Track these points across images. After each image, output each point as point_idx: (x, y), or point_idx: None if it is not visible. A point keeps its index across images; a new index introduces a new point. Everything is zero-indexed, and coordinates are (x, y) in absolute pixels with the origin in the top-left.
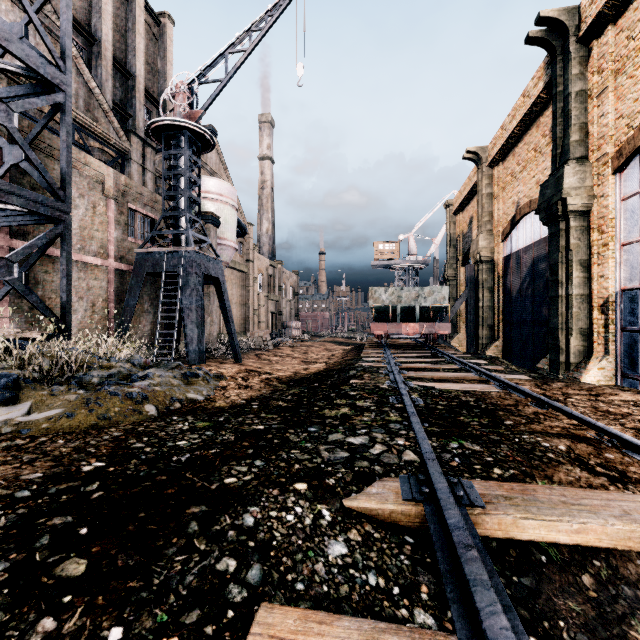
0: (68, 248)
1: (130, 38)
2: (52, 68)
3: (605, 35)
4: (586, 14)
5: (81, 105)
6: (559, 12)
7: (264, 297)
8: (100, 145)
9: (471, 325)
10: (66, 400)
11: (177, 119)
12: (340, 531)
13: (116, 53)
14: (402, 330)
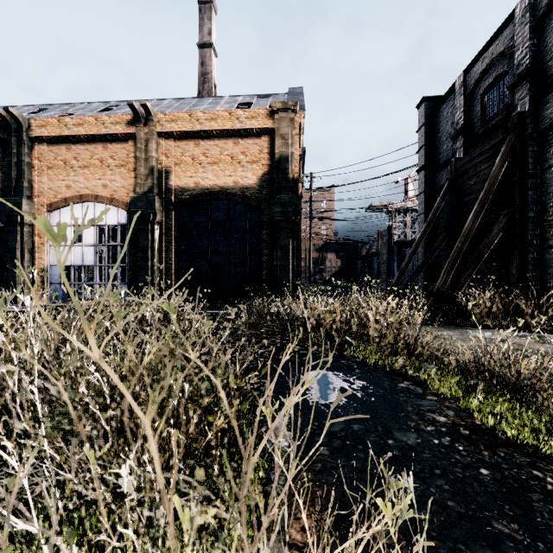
0: None
1: None
2: None
3: (43, 146)
4: (34, 128)
5: None
6: (19, 115)
7: None
8: None
9: None
10: None
11: None
12: None
13: None
14: None
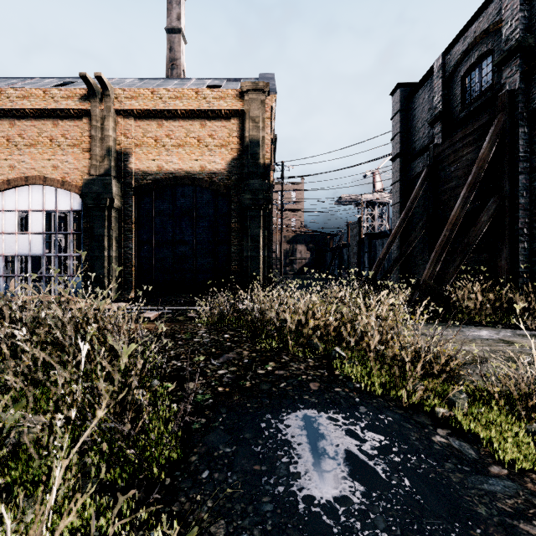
0: None
1: None
2: None
3: None
4: None
5: None
6: None
7: None
8: None
9: None
10: None
11: None
12: None
13: None
14: None
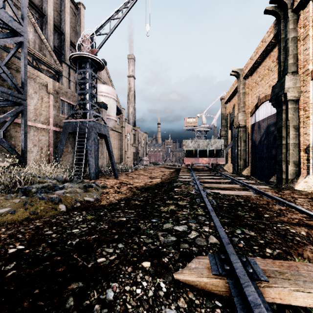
0: (25, 118)
1: (62, 15)
2: (16, 23)
3: (307, 7)
4: None
5: (37, 47)
6: None
7: (130, 145)
8: (47, 68)
9: (234, 159)
10: (13, 202)
11: (84, 53)
12: (172, 300)
13: (55, 22)
14: (200, 161)
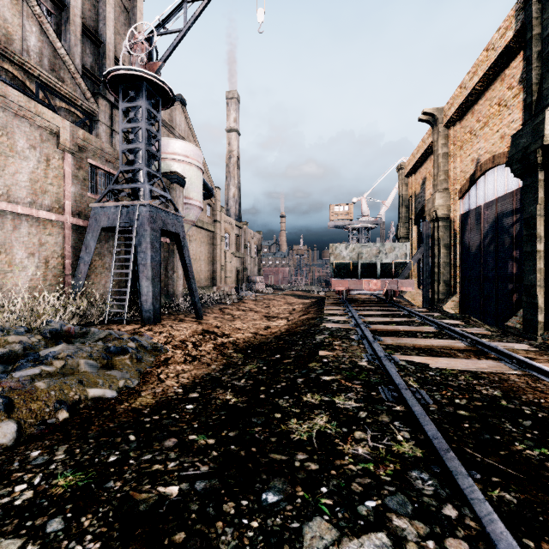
0: None
1: (101, 8)
2: None
3: None
4: None
5: (45, 64)
6: None
7: (230, 254)
8: (66, 105)
9: (427, 280)
10: None
11: (133, 68)
12: None
13: (86, 21)
14: (364, 286)
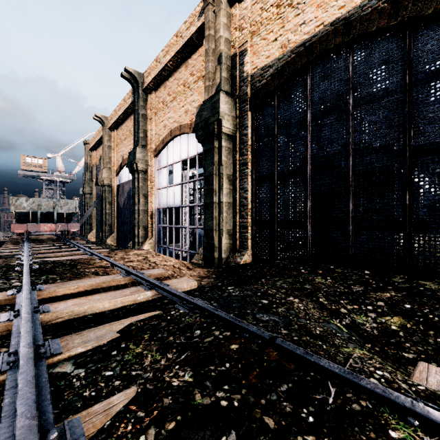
0: None
1: None
2: None
3: (152, 95)
4: (145, 80)
5: None
6: (135, 72)
7: None
8: None
9: (99, 224)
10: None
11: None
12: None
13: None
14: (41, 229)
